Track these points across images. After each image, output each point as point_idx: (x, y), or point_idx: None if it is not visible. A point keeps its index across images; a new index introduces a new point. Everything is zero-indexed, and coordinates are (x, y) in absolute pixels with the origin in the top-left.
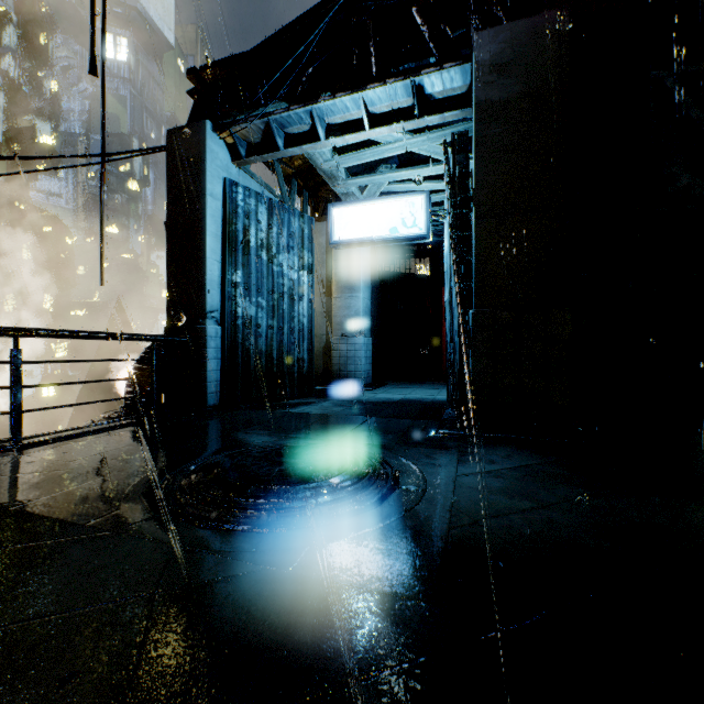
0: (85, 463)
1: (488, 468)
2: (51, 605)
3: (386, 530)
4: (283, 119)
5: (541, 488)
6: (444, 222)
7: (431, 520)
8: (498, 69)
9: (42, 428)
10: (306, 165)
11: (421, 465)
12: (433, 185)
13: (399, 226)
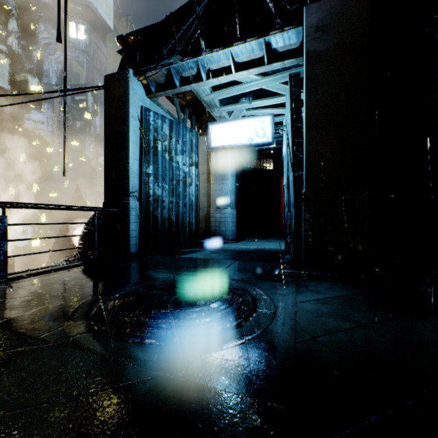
0: (46, 292)
1: (318, 296)
2: (1, 404)
3: (249, 344)
4: (179, 67)
5: (357, 312)
6: (283, 134)
7: (281, 336)
8: (321, 29)
9: (32, 265)
10: (194, 99)
11: (271, 294)
12: (276, 111)
13: (254, 136)
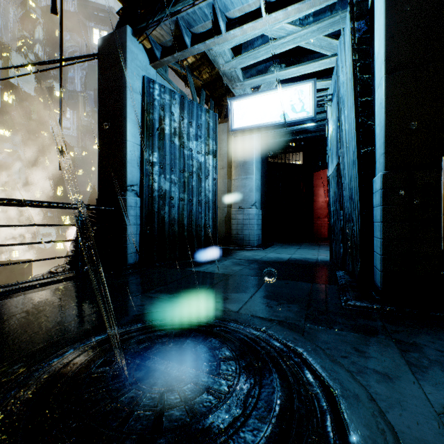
0: None
1: None
2: None
3: None
4: (189, 16)
5: None
6: (328, 108)
7: None
8: None
9: None
10: (212, 78)
11: (360, 375)
12: None
13: (289, 111)
